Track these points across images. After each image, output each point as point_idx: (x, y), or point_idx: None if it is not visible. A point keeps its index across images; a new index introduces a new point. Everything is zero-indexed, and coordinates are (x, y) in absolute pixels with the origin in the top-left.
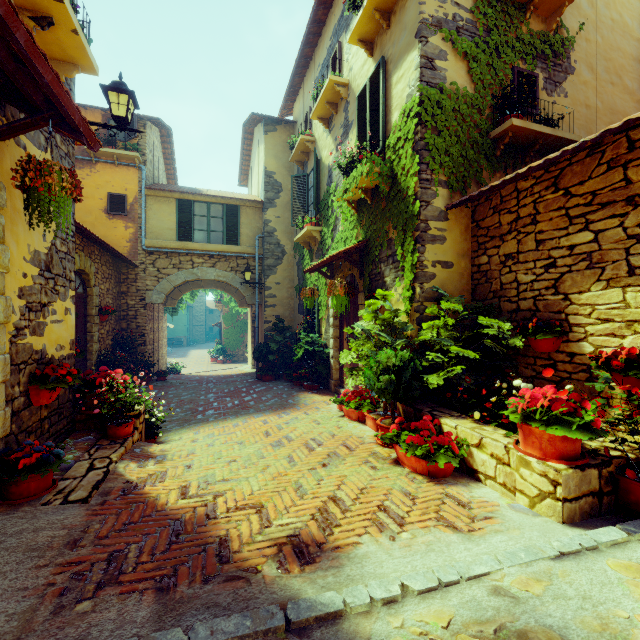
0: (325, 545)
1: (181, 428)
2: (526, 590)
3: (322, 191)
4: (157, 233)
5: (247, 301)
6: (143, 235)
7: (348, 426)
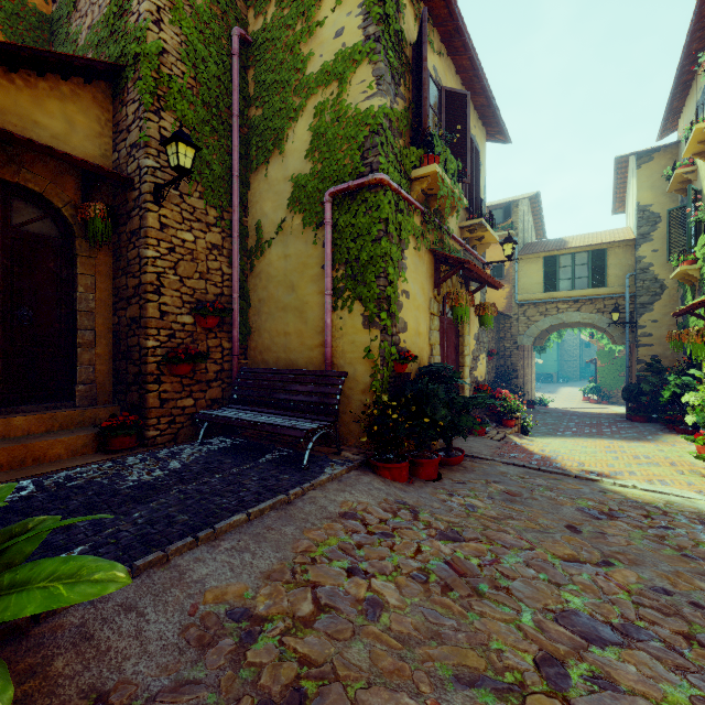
0: (608, 476)
1: (544, 437)
2: (704, 504)
3: (702, 225)
4: (526, 288)
5: (615, 341)
6: (516, 292)
7: (690, 457)
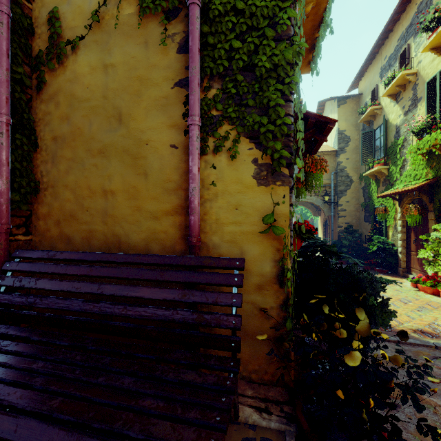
0: (439, 335)
1: None
2: None
3: (389, 141)
4: None
5: (325, 213)
6: None
7: (425, 296)
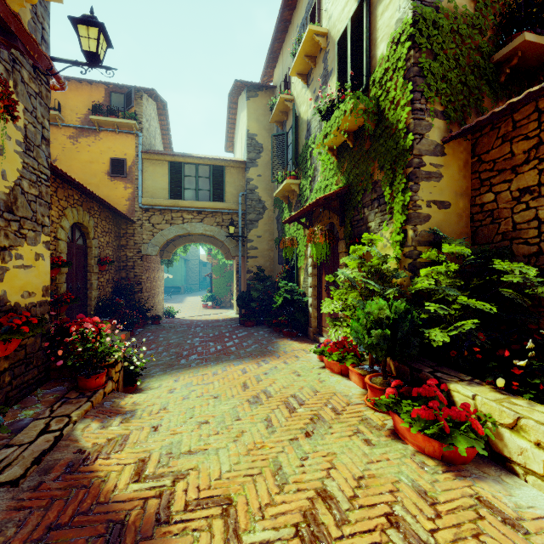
0: None
1: (163, 374)
2: None
3: (300, 146)
4: (152, 192)
5: (231, 253)
6: (140, 194)
7: (330, 380)
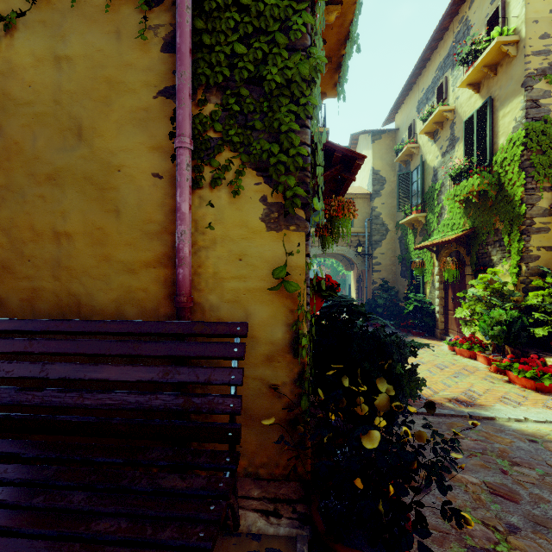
0: (474, 403)
1: None
2: None
3: (426, 186)
4: None
5: (358, 267)
6: None
7: (462, 360)
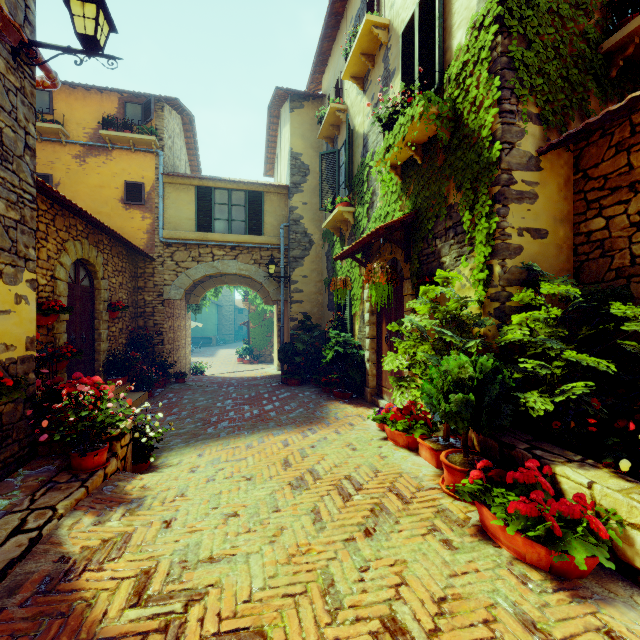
0: None
1: (185, 446)
2: None
3: (355, 165)
4: (175, 223)
5: (271, 297)
6: (160, 226)
7: (394, 456)
